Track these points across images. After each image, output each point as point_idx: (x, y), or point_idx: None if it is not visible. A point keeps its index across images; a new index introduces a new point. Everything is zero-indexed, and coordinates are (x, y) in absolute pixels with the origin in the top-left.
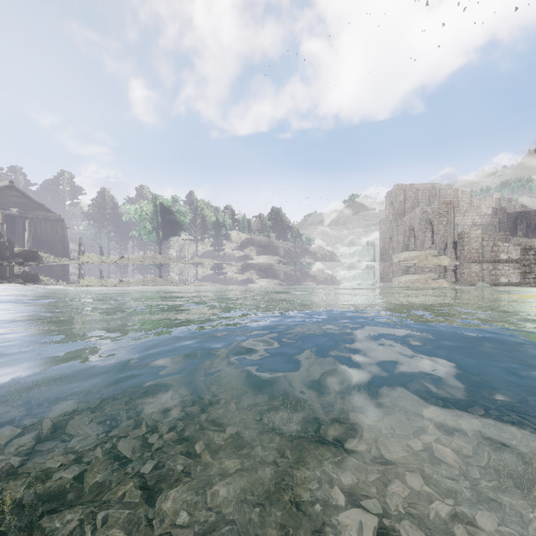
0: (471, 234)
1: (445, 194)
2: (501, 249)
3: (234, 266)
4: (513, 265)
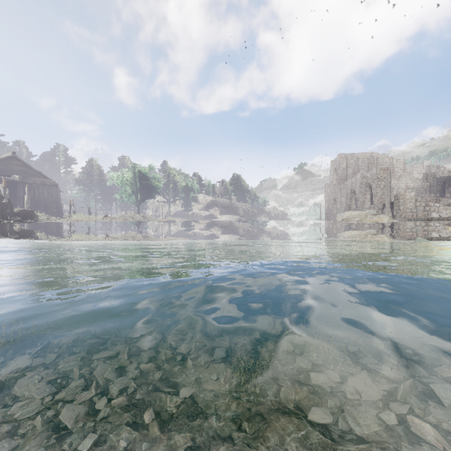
0: (405, 196)
1: (382, 162)
2: (432, 209)
3: (201, 224)
4: (444, 223)
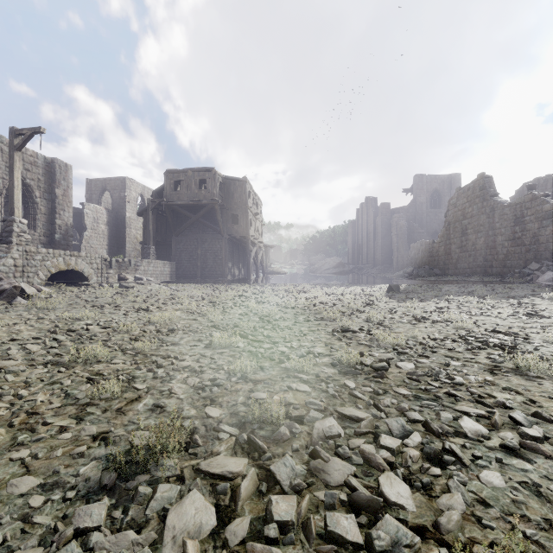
0: None
1: None
2: None
3: None
4: None
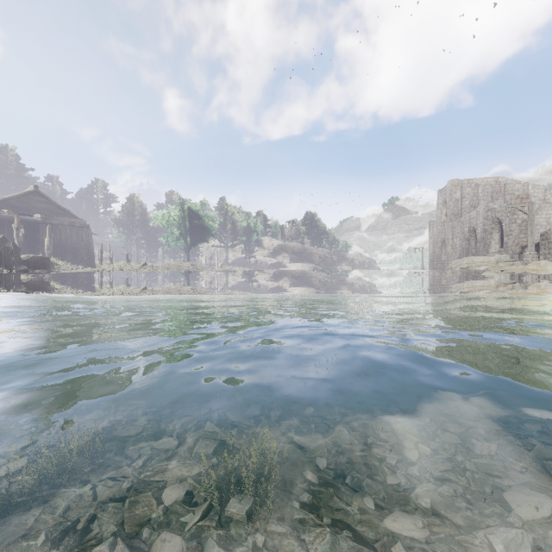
0: None
1: (512, 189)
2: None
3: (266, 274)
4: None
